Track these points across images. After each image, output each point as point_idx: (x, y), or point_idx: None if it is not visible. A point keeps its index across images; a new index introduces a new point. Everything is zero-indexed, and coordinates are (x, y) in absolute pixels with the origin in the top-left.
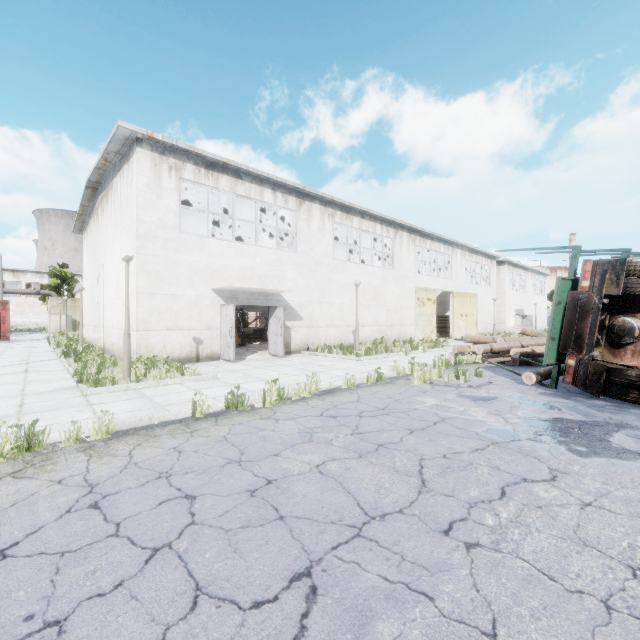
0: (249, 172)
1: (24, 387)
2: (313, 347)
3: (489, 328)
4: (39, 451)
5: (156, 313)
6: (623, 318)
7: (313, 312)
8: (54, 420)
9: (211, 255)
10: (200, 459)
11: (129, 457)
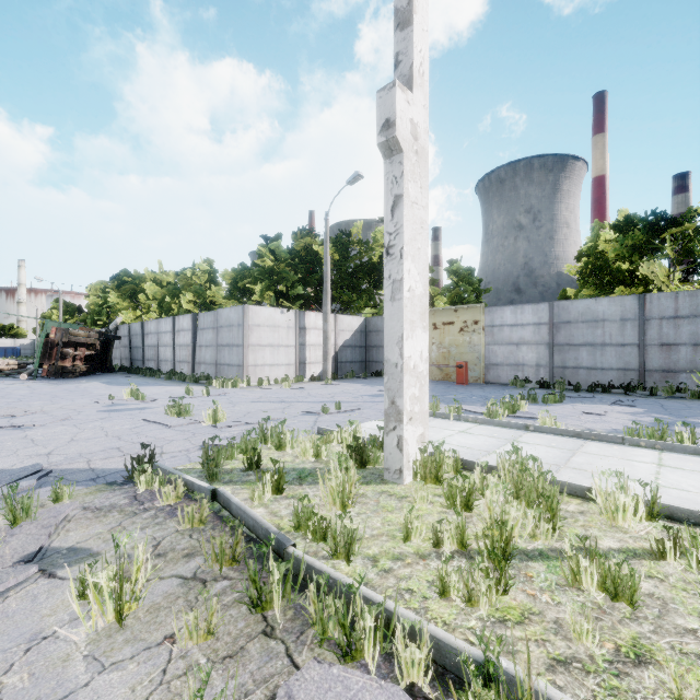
0: None
1: None
2: None
3: None
4: None
5: None
6: (67, 349)
7: None
8: None
9: None
10: None
11: None
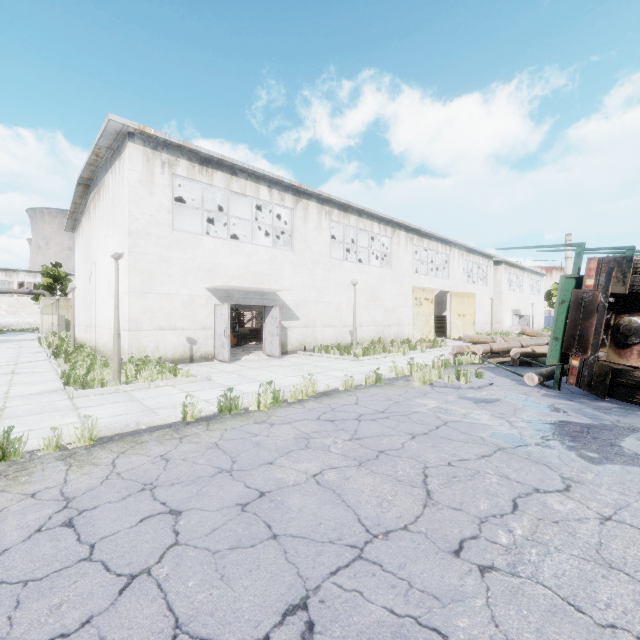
0: (244, 169)
1: (8, 389)
2: (310, 347)
3: (486, 328)
4: (15, 460)
5: (148, 312)
6: (629, 317)
7: (310, 312)
8: (35, 425)
9: (205, 253)
10: (188, 468)
11: (112, 466)
